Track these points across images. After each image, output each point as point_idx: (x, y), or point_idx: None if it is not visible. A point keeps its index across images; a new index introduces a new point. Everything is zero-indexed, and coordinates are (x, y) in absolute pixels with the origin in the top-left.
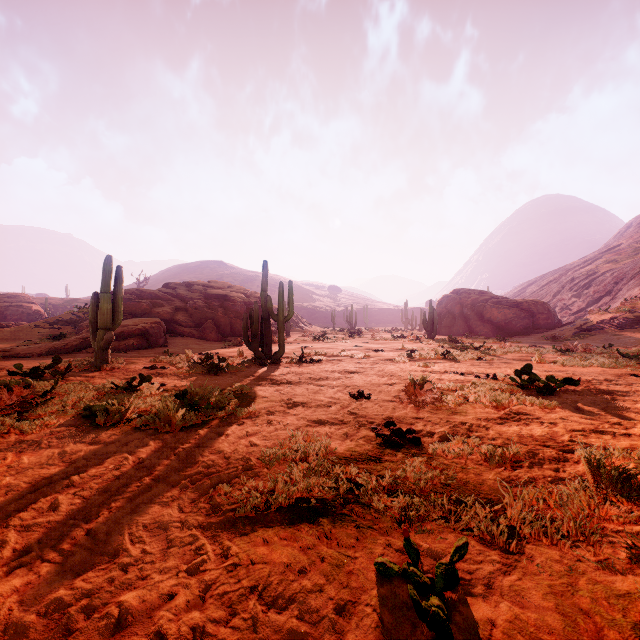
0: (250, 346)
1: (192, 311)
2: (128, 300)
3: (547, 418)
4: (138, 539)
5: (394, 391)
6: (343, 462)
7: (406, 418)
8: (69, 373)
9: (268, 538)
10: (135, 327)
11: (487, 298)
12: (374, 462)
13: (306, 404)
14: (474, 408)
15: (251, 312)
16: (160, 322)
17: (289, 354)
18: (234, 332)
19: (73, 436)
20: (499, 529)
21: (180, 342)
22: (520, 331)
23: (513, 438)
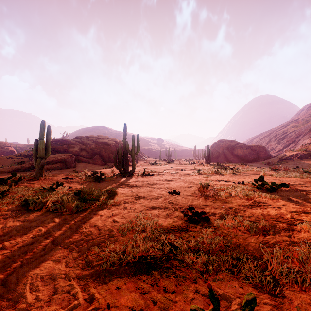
0: (117, 167)
1: (89, 150)
2: (56, 144)
3: (275, 205)
4: (35, 288)
5: (192, 190)
6: (166, 232)
7: (200, 205)
8: (21, 181)
9: (119, 286)
10: (59, 158)
11: (235, 144)
12: (184, 232)
13: (145, 197)
14: (235, 199)
15: (118, 150)
16: (72, 155)
17: (137, 171)
18: (110, 161)
19: (13, 217)
20: (266, 279)
21: (82, 165)
22: (251, 160)
23: (260, 216)
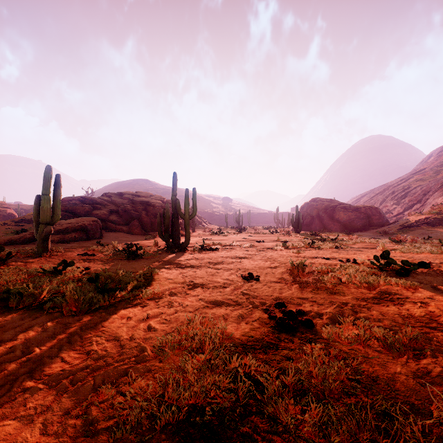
0: (163, 238)
1: (123, 213)
2: (74, 204)
3: (416, 297)
4: None
5: (278, 273)
6: (240, 351)
7: (293, 298)
8: (13, 259)
9: None
10: (77, 224)
11: (336, 204)
12: (271, 350)
13: (205, 285)
14: (349, 288)
15: (164, 212)
16: (97, 220)
17: (193, 244)
18: (154, 228)
19: None
20: None
21: (112, 235)
22: (360, 228)
23: (397, 319)
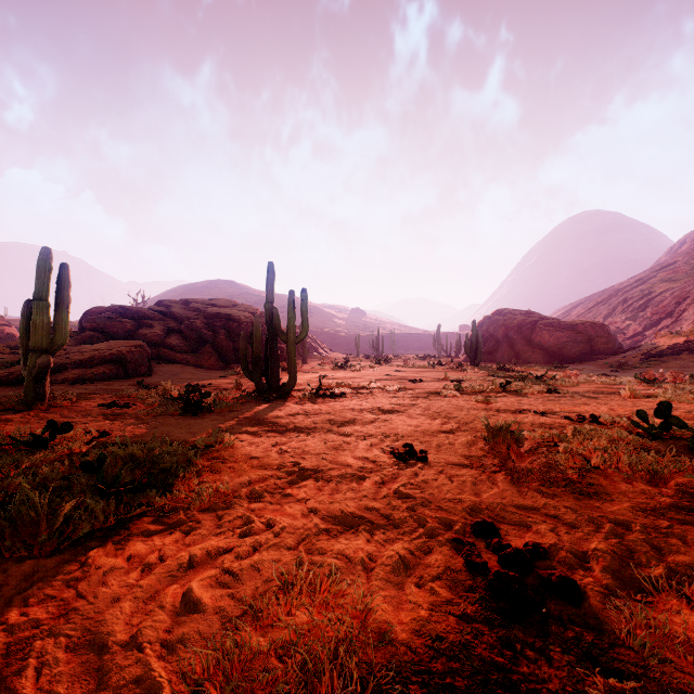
0: (250, 375)
1: (188, 333)
2: (108, 319)
3: None
4: None
5: (460, 445)
6: None
7: (507, 509)
8: None
9: None
10: (108, 351)
11: (536, 319)
12: (501, 693)
13: (322, 473)
14: (611, 481)
15: (252, 330)
16: (143, 345)
17: (303, 385)
18: (238, 358)
19: None
20: None
21: (169, 370)
22: (576, 357)
23: None
